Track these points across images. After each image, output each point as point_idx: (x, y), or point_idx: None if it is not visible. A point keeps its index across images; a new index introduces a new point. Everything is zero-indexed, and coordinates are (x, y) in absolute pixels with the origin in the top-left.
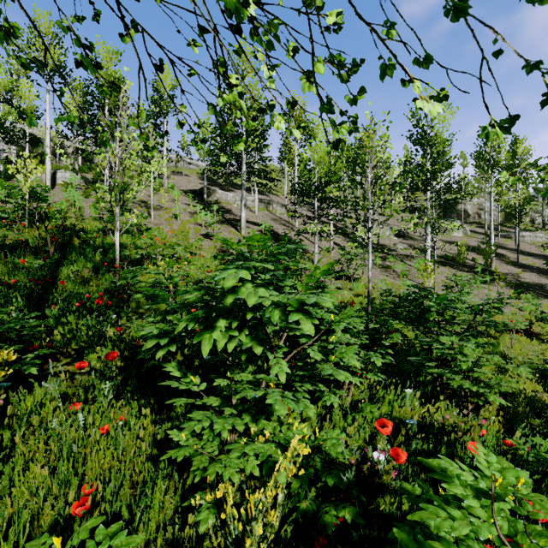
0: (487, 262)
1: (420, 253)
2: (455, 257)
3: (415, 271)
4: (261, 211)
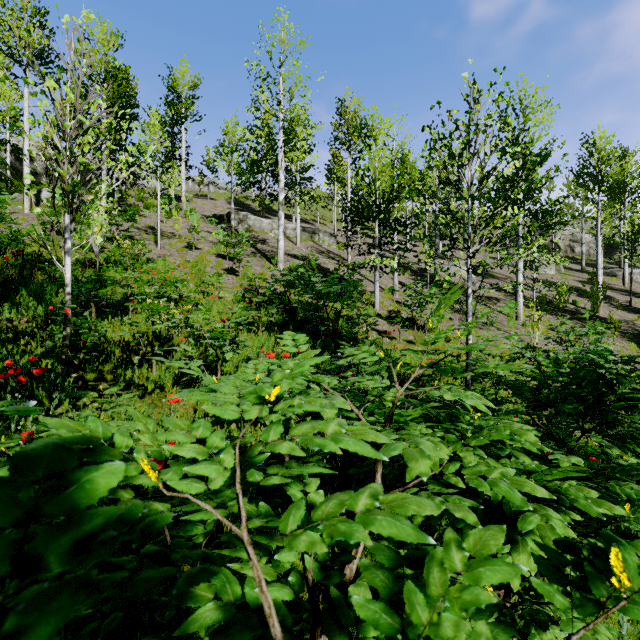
0: (595, 306)
1: (506, 294)
2: (553, 299)
3: (503, 317)
4: (304, 241)
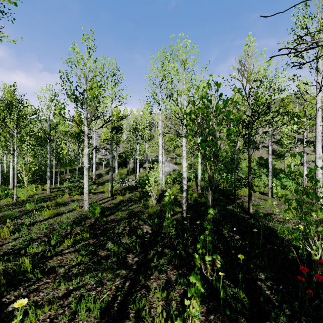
0: None
1: None
2: None
3: None
4: None
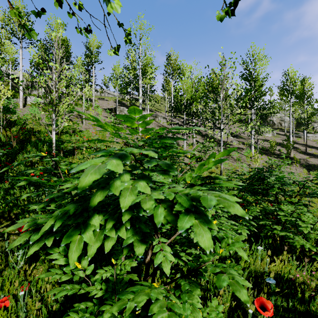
0: (288, 152)
1: (247, 146)
2: (269, 149)
3: (245, 157)
4: None
